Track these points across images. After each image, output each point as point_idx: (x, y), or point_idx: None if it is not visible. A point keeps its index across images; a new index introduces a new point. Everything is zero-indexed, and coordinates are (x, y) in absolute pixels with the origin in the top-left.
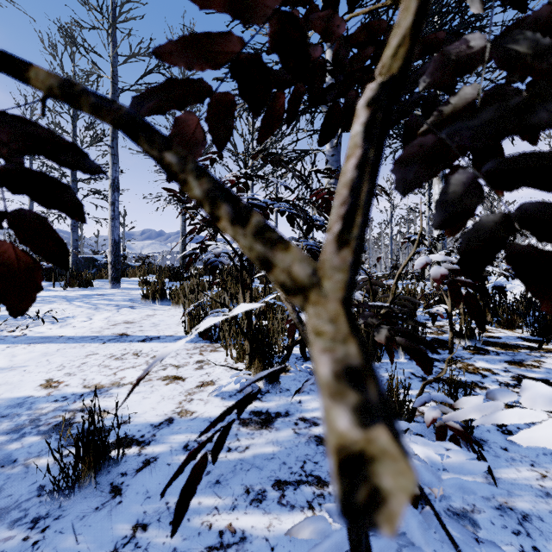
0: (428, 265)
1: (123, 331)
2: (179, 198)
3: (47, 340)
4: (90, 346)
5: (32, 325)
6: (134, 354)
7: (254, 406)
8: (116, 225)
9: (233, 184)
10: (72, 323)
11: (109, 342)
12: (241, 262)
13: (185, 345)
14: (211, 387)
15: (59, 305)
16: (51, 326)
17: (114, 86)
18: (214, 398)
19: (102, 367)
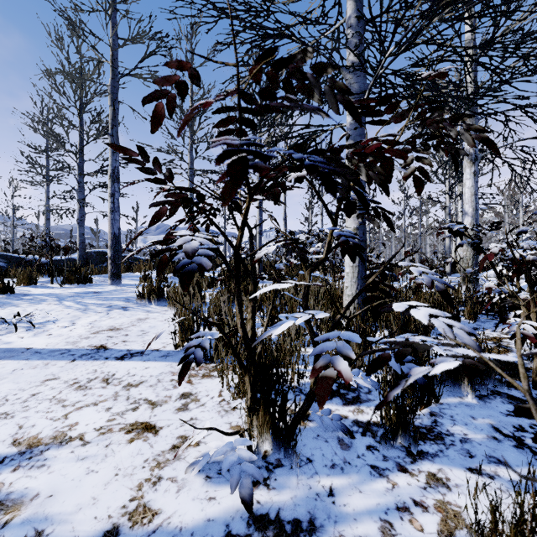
0: (460, 259)
1: (103, 342)
2: (142, 165)
3: (8, 354)
4: (55, 365)
5: (4, 332)
6: (104, 381)
7: (256, 501)
8: (116, 218)
9: (220, 134)
10: (51, 329)
11: (80, 360)
12: (235, 263)
13: (171, 365)
14: (193, 450)
15: (47, 306)
16: (24, 333)
17: (114, 71)
18: (194, 475)
19: (54, 403)
